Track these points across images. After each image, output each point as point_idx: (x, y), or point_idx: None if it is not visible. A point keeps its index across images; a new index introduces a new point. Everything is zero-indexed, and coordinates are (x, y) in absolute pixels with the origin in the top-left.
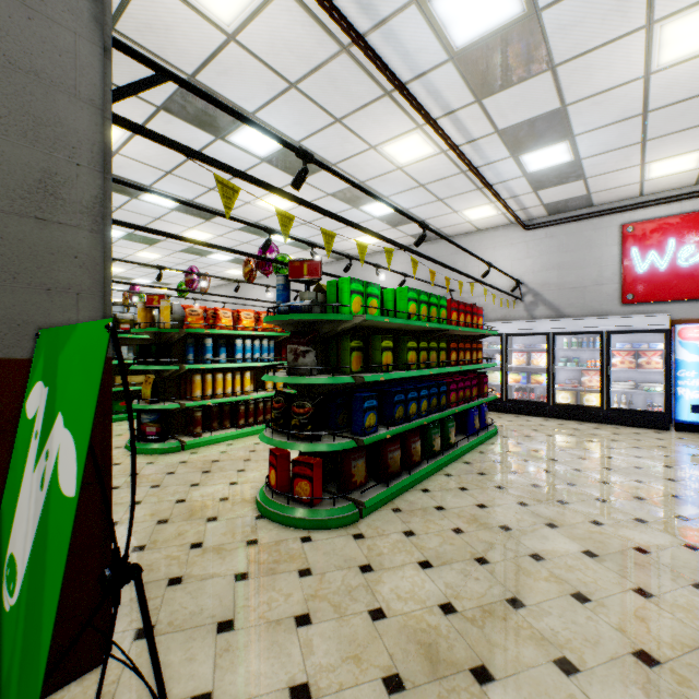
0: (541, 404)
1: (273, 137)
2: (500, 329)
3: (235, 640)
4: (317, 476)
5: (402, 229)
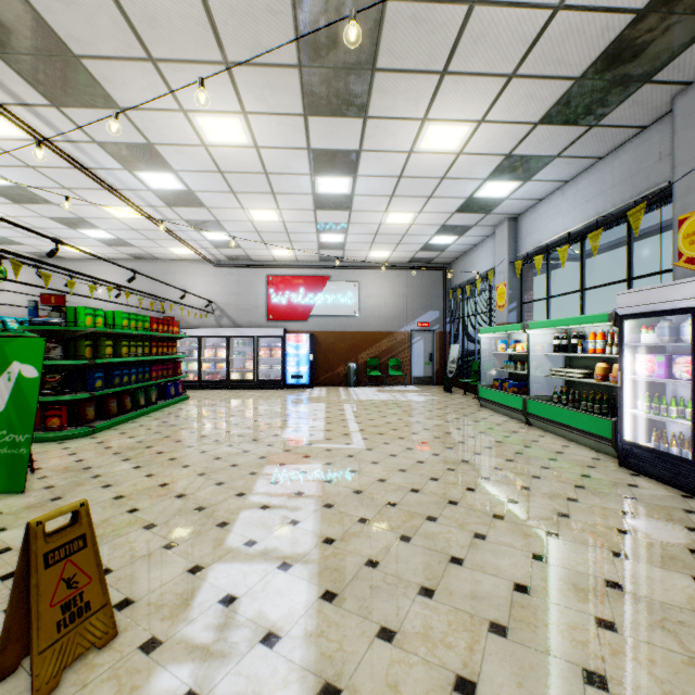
0: (223, 381)
1: (40, 235)
2: (198, 333)
3: (41, 462)
4: (65, 415)
5: (118, 249)
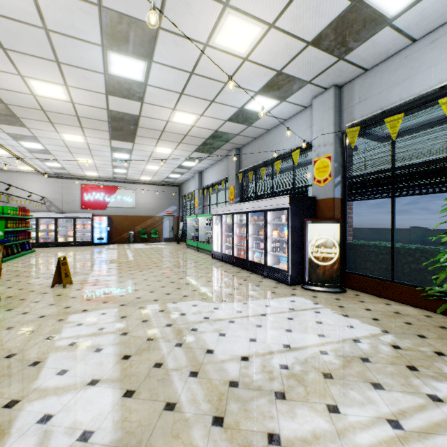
0: (53, 243)
1: None
2: (36, 215)
3: None
4: None
5: None
